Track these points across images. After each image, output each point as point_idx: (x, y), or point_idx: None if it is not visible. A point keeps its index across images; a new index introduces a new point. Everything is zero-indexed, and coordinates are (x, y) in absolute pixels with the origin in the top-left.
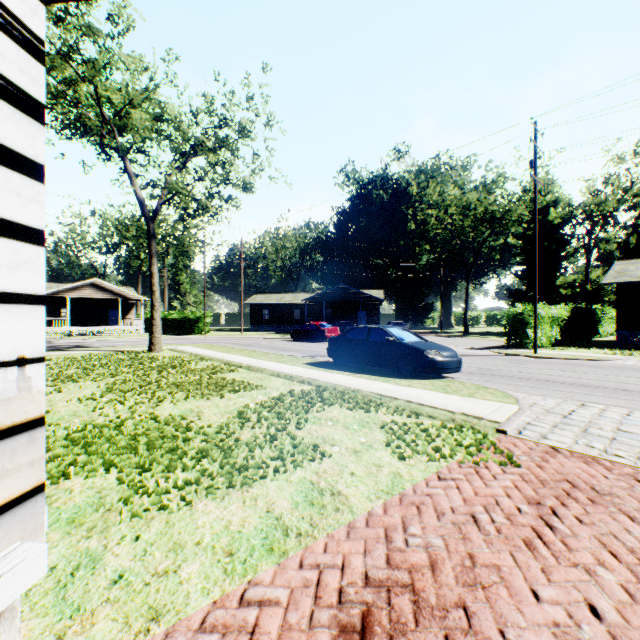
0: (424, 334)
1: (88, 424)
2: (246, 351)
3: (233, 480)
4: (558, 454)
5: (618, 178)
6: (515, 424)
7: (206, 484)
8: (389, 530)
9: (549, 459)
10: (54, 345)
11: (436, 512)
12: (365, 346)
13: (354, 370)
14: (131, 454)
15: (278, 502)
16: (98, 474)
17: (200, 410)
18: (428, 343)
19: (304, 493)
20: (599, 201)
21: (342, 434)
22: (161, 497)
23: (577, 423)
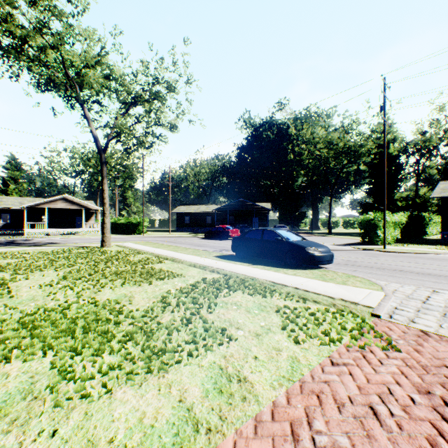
0: (300, 234)
1: (41, 308)
2: (172, 247)
3: (151, 365)
4: (429, 338)
5: (439, 122)
6: (385, 309)
7: (127, 369)
8: (295, 425)
9: (423, 343)
10: (34, 242)
11: (336, 402)
12: (260, 244)
13: (251, 262)
14: (69, 336)
15: (190, 390)
16: (36, 357)
17: (132, 295)
18: (308, 241)
19: (214, 379)
20: (426, 138)
21: (245, 317)
22: (84, 384)
23: (436, 308)
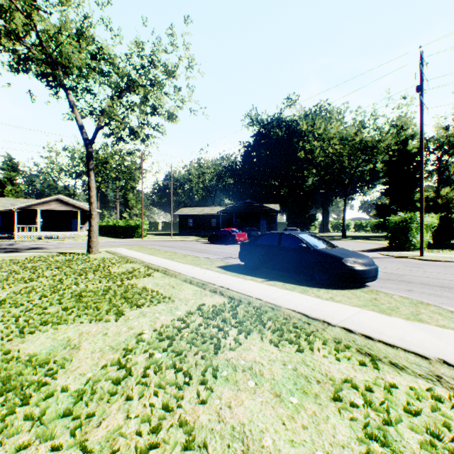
0: None
1: None
2: (169, 253)
3: None
4: None
5: None
6: None
7: None
8: None
9: None
10: (17, 247)
11: None
12: (276, 252)
13: (266, 275)
14: None
15: None
16: None
17: (78, 343)
18: (342, 250)
19: None
20: (449, 134)
21: (275, 421)
22: None
23: None
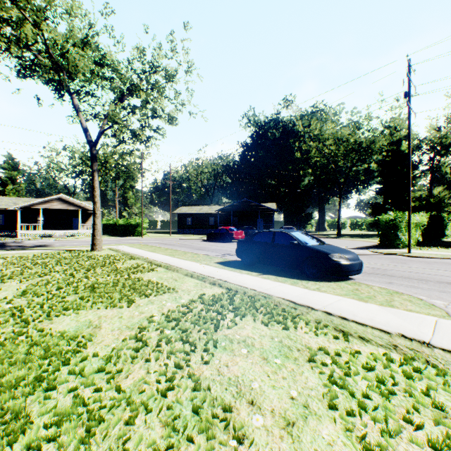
0: None
1: None
2: (169, 250)
3: None
4: None
5: None
6: None
7: None
8: None
9: None
10: (22, 245)
11: None
12: (270, 248)
13: (261, 270)
14: None
15: None
16: None
17: (99, 323)
18: (330, 246)
19: None
20: (441, 135)
21: (261, 374)
22: None
23: None
